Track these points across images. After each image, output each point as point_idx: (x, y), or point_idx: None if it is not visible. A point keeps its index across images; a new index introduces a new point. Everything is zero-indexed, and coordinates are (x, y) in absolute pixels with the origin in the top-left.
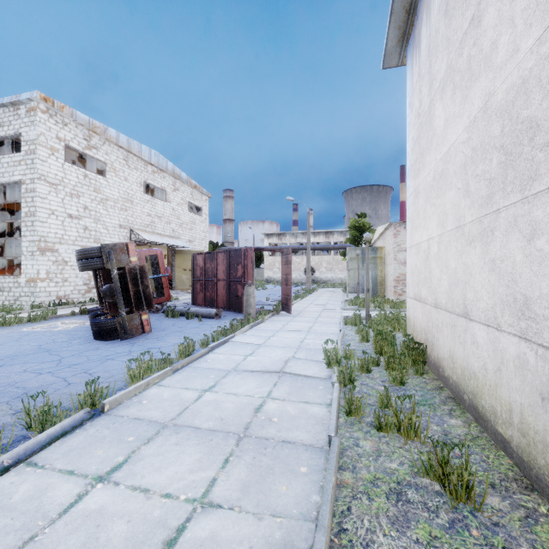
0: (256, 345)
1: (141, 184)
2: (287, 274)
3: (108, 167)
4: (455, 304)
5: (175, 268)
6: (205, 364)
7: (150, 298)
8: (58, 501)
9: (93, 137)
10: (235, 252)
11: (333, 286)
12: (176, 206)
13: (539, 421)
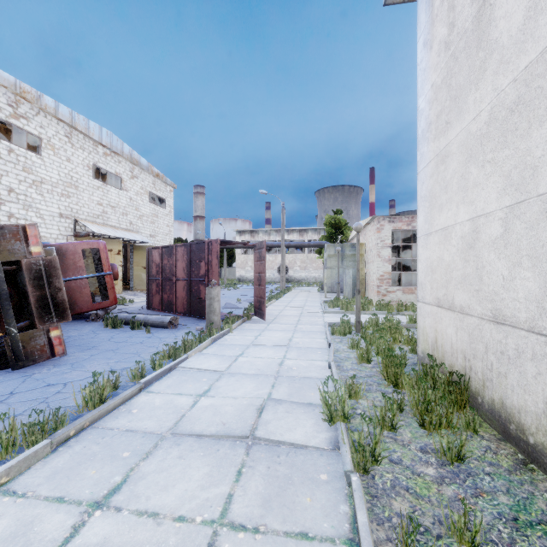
0: (216, 372)
1: (89, 167)
2: (261, 273)
3: (43, 143)
4: None
5: (133, 265)
6: (124, 421)
7: (64, 305)
8: None
9: (21, 104)
10: (197, 246)
11: (308, 285)
12: (134, 195)
13: None
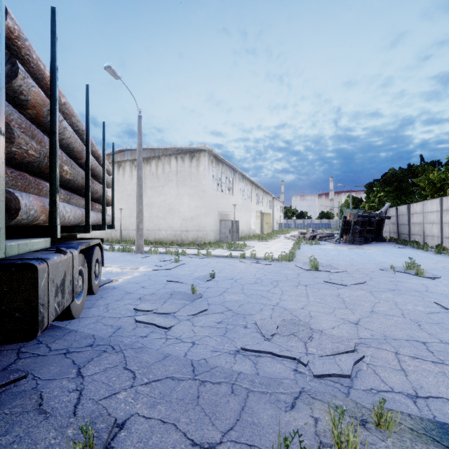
0: None
1: None
2: None
3: None
4: None
5: None
6: None
7: None
8: None
9: None
10: None
11: None
12: None
13: (106, 237)
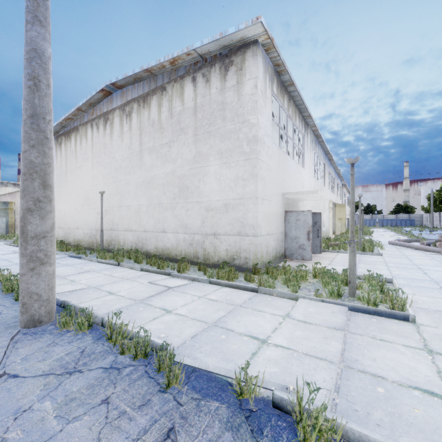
0: None
1: None
2: None
3: None
4: (75, 226)
5: None
6: None
7: None
8: (8, 263)
9: None
10: None
11: None
12: None
13: (90, 240)
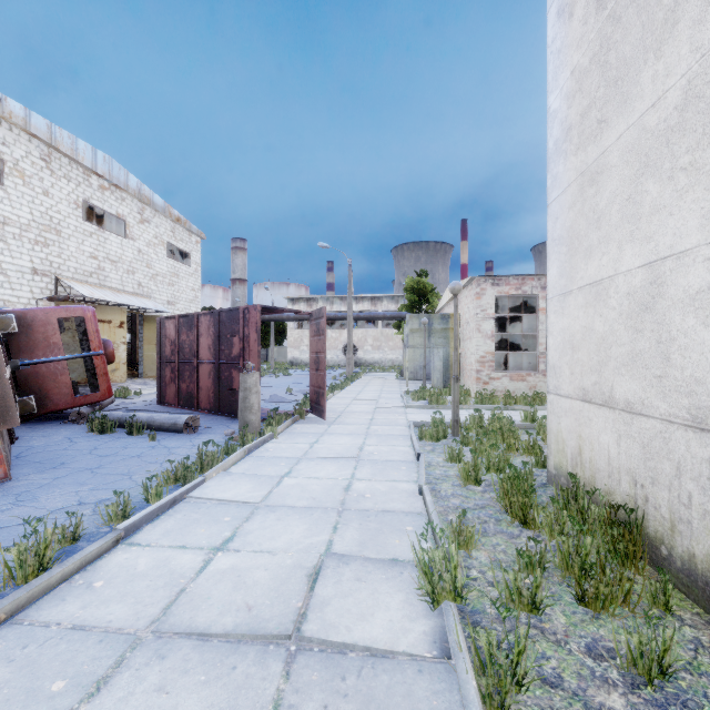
0: (246, 505)
1: (77, 205)
2: (319, 352)
3: (7, 167)
4: None
5: (143, 343)
6: (74, 607)
7: (6, 402)
8: None
9: None
10: (228, 314)
11: (382, 370)
12: (144, 246)
13: None
